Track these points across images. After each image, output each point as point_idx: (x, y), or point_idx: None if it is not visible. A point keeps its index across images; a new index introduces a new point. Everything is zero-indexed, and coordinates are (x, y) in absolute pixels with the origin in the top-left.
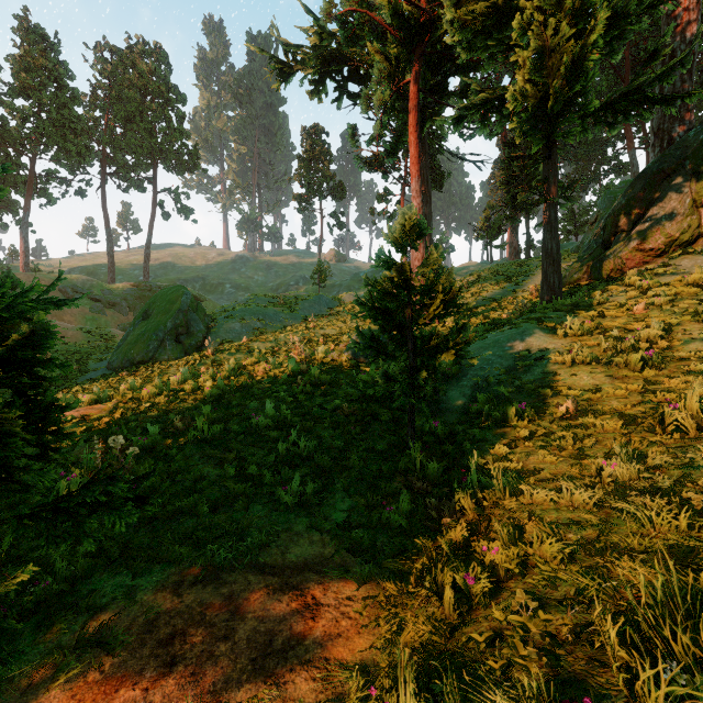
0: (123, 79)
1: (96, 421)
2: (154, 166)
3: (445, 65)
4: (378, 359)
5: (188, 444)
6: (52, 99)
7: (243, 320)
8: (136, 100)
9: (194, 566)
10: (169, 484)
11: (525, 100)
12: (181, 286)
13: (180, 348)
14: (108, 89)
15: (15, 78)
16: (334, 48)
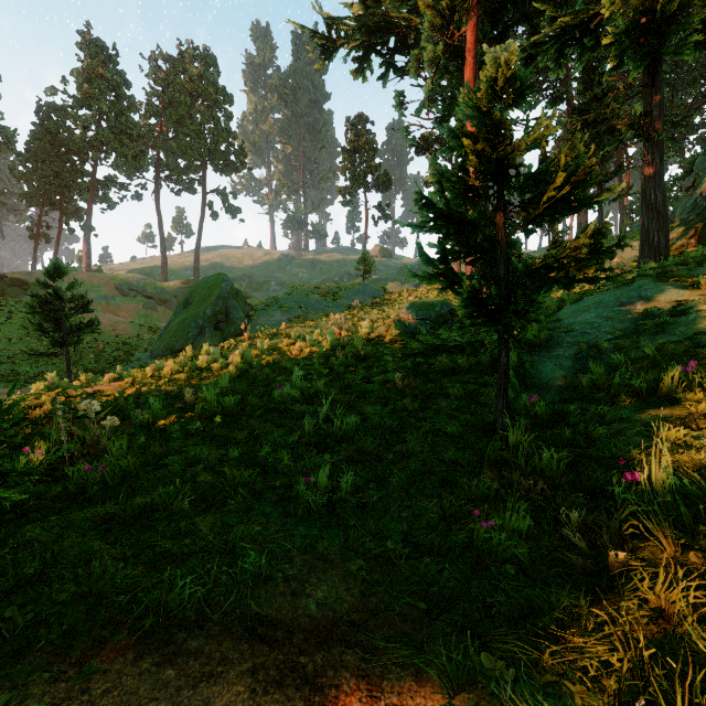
0: (175, 84)
1: (106, 397)
2: (203, 167)
3: (506, 13)
4: (452, 289)
5: (193, 420)
6: (110, 107)
7: (283, 307)
8: (187, 103)
9: (138, 608)
10: (153, 469)
11: (626, 4)
12: (222, 273)
13: (219, 336)
14: (161, 96)
15: (79, 90)
16: (380, 16)
